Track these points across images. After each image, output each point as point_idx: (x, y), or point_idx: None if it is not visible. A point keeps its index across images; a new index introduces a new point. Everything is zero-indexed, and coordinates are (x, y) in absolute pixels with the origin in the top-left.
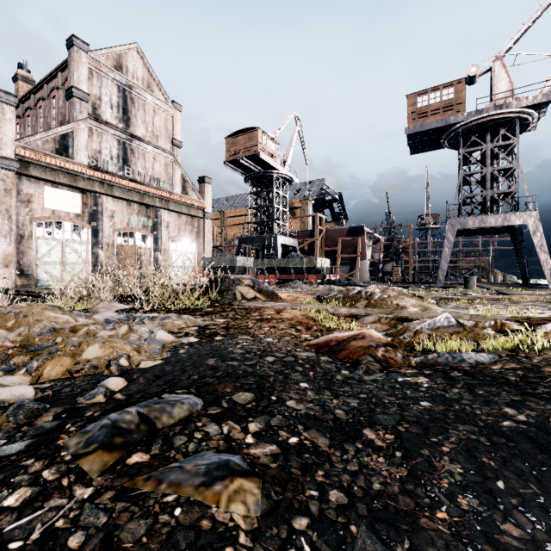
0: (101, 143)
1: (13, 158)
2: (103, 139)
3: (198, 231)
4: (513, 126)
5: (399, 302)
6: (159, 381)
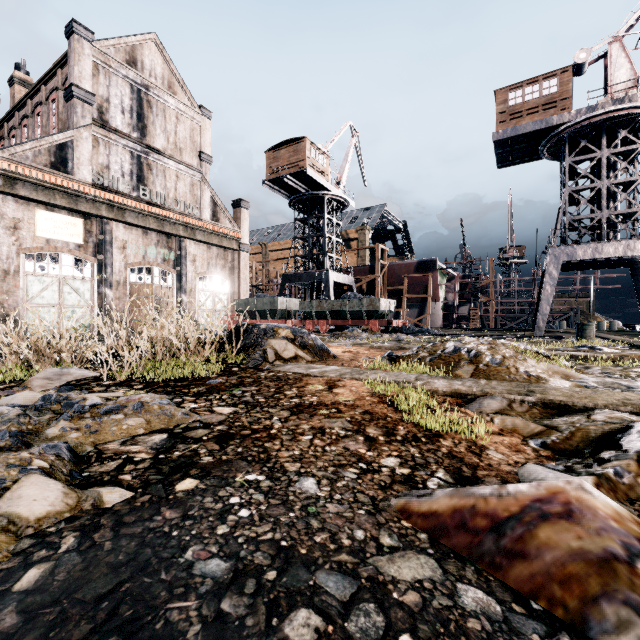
0: (109, 156)
1: None
2: (112, 151)
3: (232, 266)
4: (636, 126)
5: (523, 367)
6: None
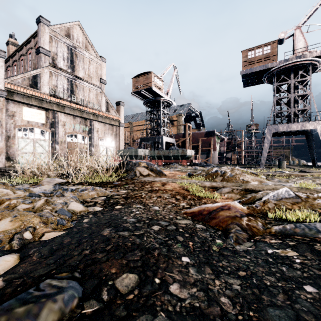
0: (57, 81)
1: (3, 89)
2: (58, 78)
3: (116, 134)
4: (307, 69)
5: (243, 178)
6: (51, 258)
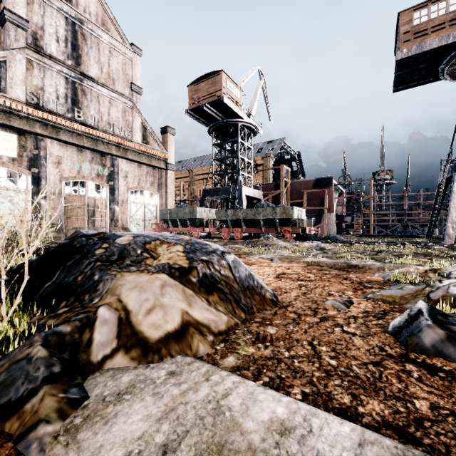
0: (43, 79)
1: None
2: (47, 74)
3: (160, 182)
4: None
5: None
6: None
